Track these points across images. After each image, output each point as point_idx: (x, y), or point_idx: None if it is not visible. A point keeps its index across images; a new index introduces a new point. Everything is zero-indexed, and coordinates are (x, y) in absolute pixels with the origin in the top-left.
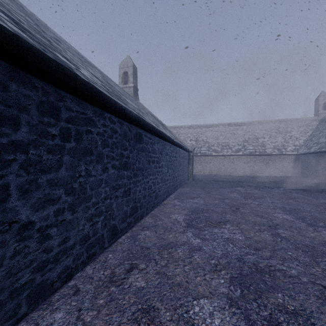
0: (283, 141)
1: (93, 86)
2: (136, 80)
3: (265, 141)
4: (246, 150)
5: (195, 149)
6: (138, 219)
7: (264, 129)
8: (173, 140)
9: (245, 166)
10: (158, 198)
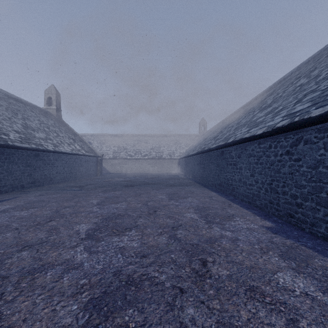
0: (175, 149)
1: (14, 145)
2: (60, 103)
3: (164, 149)
4: (151, 155)
5: (116, 154)
6: (36, 186)
7: (166, 141)
8: (69, 153)
9: (149, 167)
10: (53, 181)
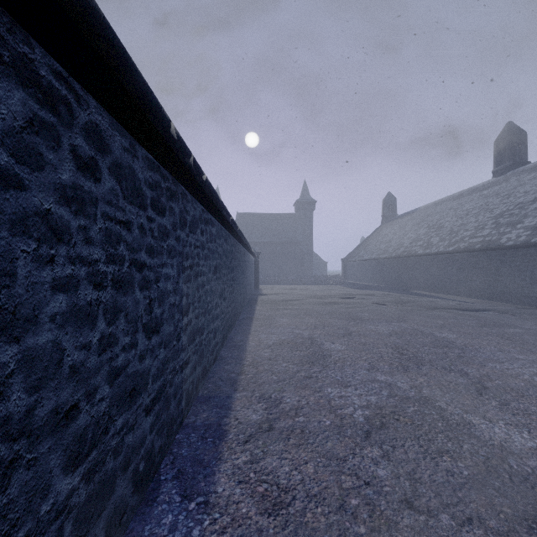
0: None
1: (531, 243)
2: None
3: None
4: None
5: None
6: None
7: None
8: None
9: None
10: None
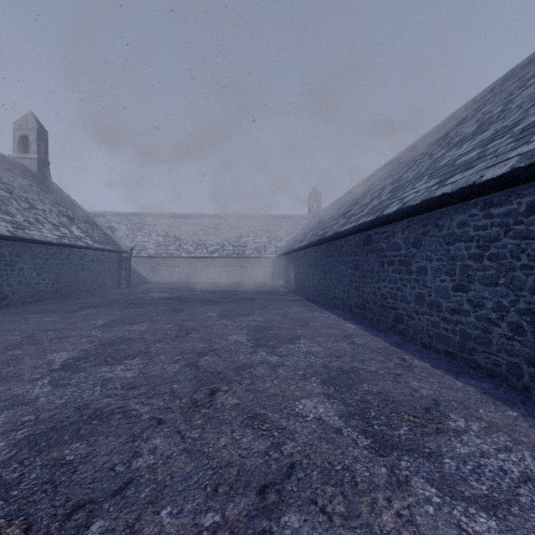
0: (267, 241)
1: None
2: (46, 149)
3: (248, 241)
4: (224, 250)
5: (160, 248)
6: None
7: (252, 226)
8: (52, 242)
9: (222, 271)
10: (9, 300)
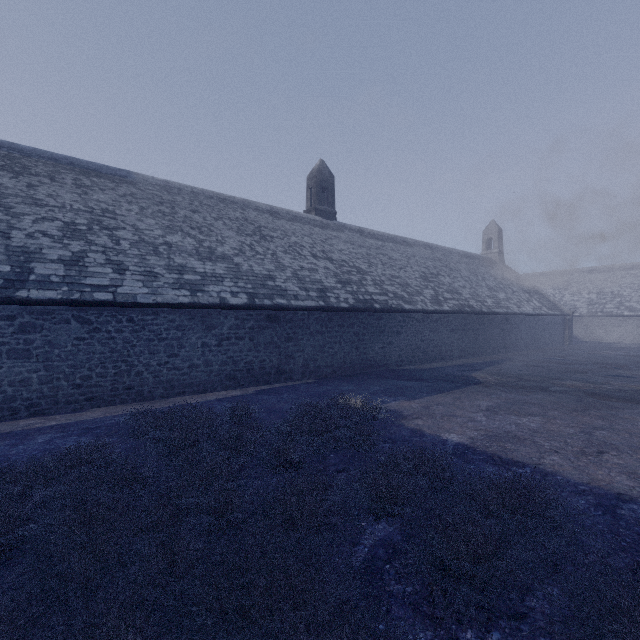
0: None
1: (495, 312)
2: (501, 243)
3: None
4: None
5: (594, 306)
6: (506, 352)
7: None
8: (532, 314)
9: None
10: (518, 348)
